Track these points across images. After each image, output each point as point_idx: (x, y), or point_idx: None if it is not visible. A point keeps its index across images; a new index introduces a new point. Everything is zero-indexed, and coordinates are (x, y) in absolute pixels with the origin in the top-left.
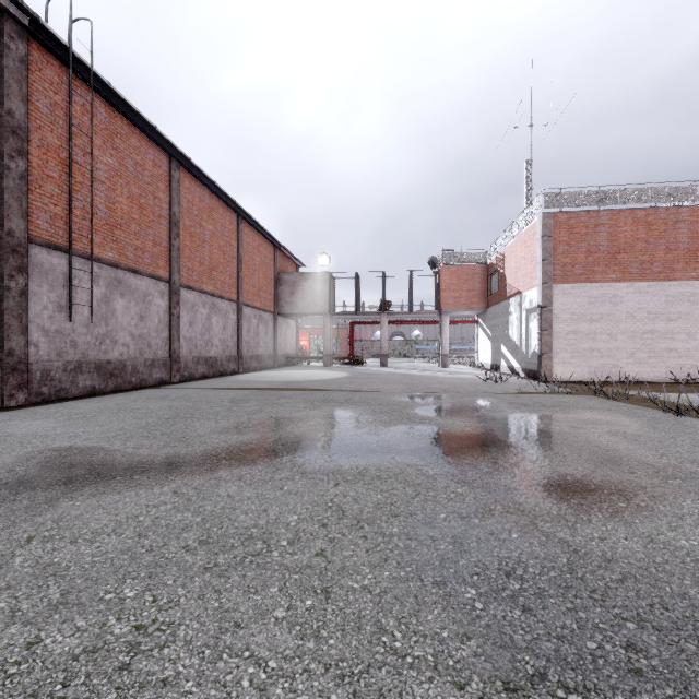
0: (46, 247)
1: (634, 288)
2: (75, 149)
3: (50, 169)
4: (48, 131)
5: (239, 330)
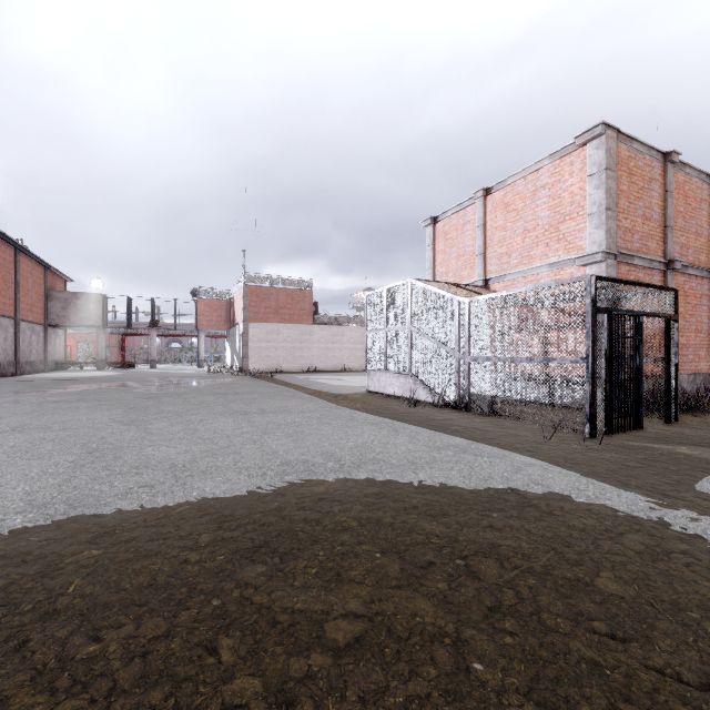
0: None
1: (286, 327)
2: None
3: None
4: None
5: (17, 341)
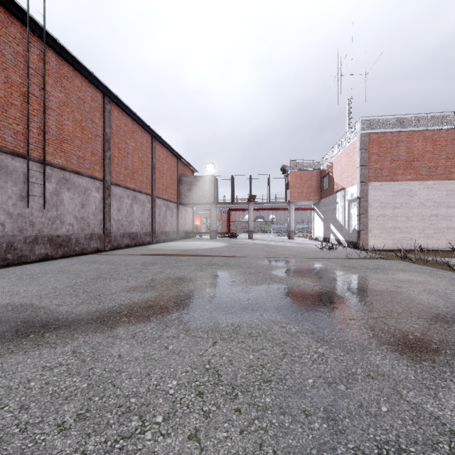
0: (10, 154)
1: (424, 185)
2: (33, 85)
3: (14, 99)
4: (12, 72)
5: (153, 214)
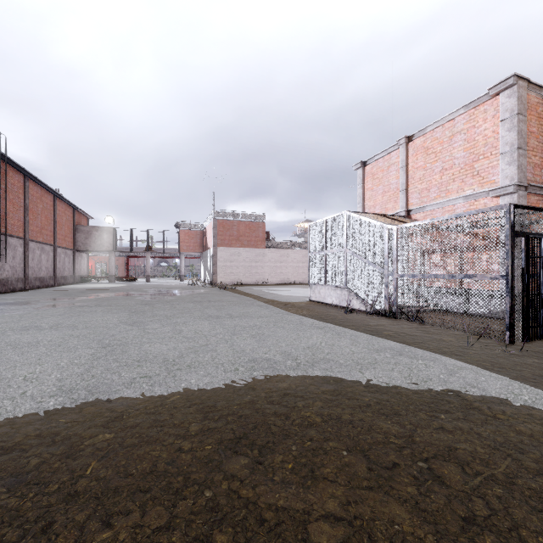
0: None
1: (245, 250)
2: None
3: None
4: None
5: (55, 261)
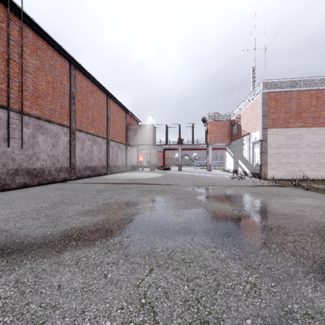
0: None
1: (309, 131)
2: (14, 54)
3: None
4: None
5: (108, 153)
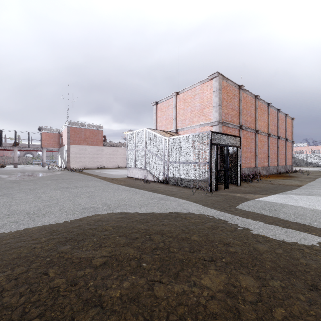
0: None
1: (90, 147)
2: None
3: None
4: None
5: None
